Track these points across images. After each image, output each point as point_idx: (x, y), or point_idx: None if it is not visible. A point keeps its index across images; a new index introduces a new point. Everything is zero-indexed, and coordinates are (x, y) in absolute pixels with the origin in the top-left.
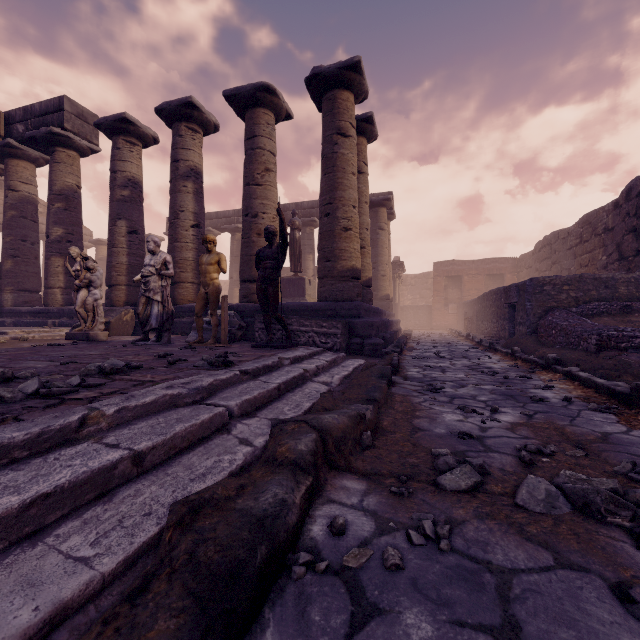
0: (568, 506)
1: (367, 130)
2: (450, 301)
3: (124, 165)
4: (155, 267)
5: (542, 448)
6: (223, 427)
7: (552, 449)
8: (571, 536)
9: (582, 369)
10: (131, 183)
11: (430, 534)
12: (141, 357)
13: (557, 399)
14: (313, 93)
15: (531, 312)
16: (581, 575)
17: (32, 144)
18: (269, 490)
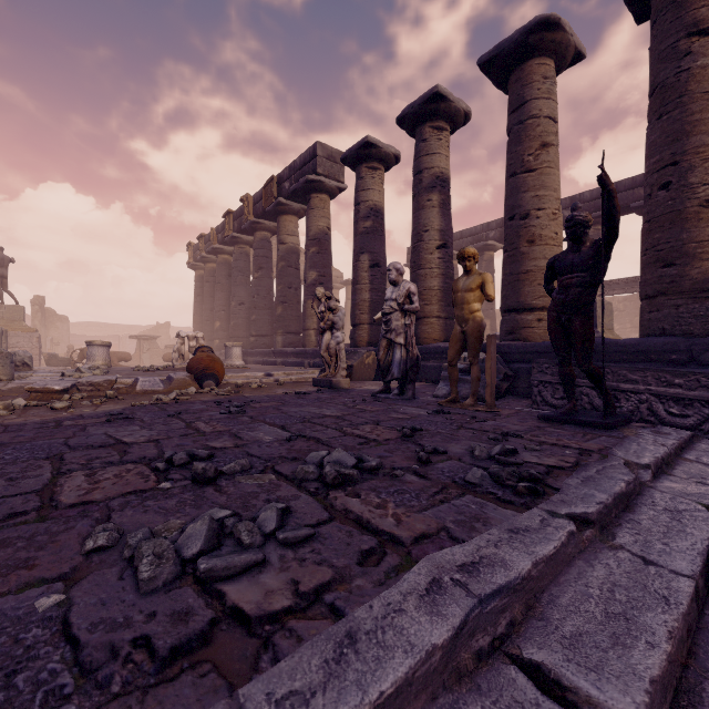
0: None
1: None
2: None
3: (366, 194)
4: (397, 301)
5: None
6: None
7: None
8: None
9: None
10: (373, 212)
11: None
12: (380, 431)
13: None
14: None
15: None
16: None
17: (295, 198)
18: None
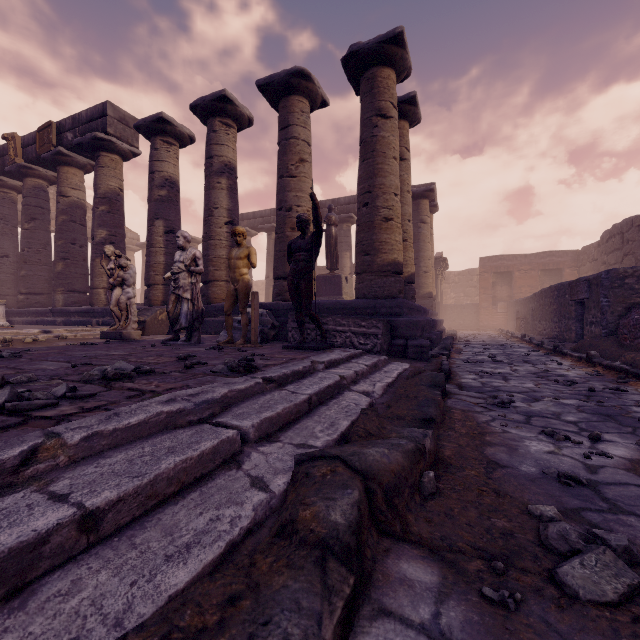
0: None
1: (409, 112)
2: (499, 299)
3: (161, 165)
4: (184, 263)
5: None
6: (232, 458)
7: None
8: None
9: None
10: (168, 183)
11: None
12: (161, 359)
13: None
14: (350, 74)
15: (608, 310)
16: None
17: (80, 151)
18: (275, 624)
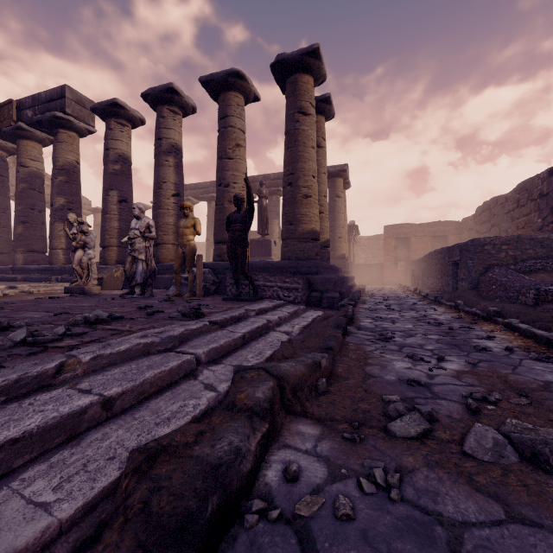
0: (516, 455)
1: (325, 109)
2: (399, 260)
3: (115, 143)
4: (140, 230)
5: (487, 396)
6: (191, 373)
7: (497, 397)
8: (521, 487)
9: (521, 321)
10: (121, 159)
11: (381, 482)
12: (125, 308)
13: (499, 348)
14: (277, 77)
15: (473, 269)
16: (534, 531)
17: (39, 127)
18: (225, 438)
